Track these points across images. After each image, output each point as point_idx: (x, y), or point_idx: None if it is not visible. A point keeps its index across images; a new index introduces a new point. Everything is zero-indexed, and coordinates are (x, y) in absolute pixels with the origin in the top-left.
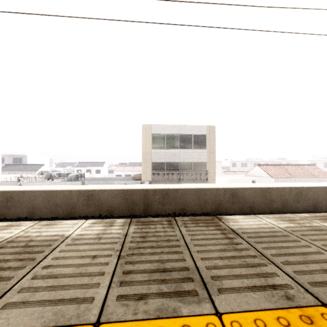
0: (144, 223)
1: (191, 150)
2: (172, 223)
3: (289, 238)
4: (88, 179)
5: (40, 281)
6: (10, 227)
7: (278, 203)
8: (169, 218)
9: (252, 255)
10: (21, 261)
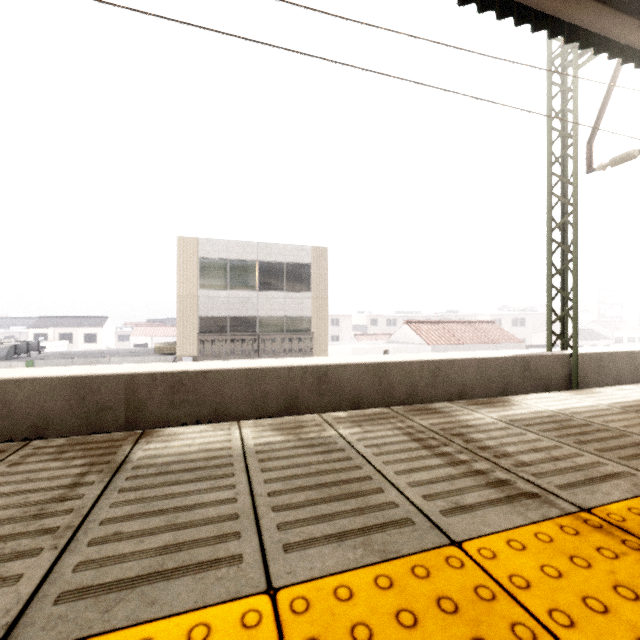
0: None
1: (281, 293)
2: None
3: (220, 471)
4: (47, 354)
5: None
6: None
7: (402, 391)
8: (11, 445)
9: (49, 529)
10: None
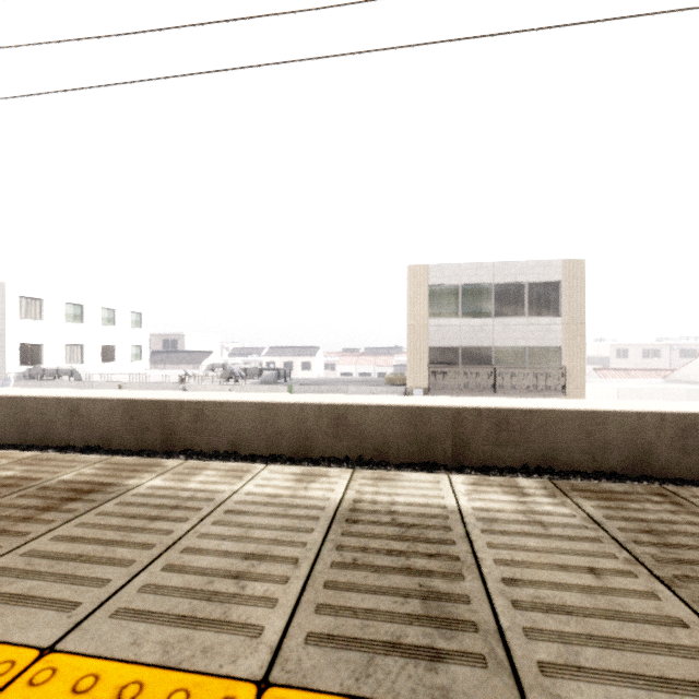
0: (598, 493)
1: (522, 319)
2: (678, 502)
3: None
4: (296, 380)
5: (541, 616)
6: (313, 477)
7: None
8: (650, 488)
9: None
10: (435, 560)
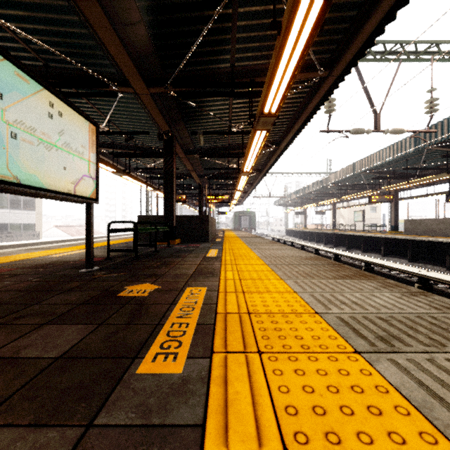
0: None
1: (21, 211)
2: None
3: None
4: None
5: None
6: None
7: None
8: None
9: None
10: None
